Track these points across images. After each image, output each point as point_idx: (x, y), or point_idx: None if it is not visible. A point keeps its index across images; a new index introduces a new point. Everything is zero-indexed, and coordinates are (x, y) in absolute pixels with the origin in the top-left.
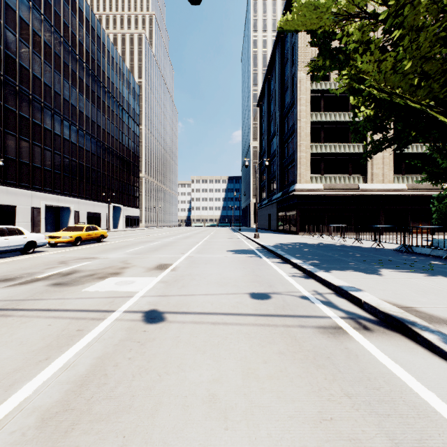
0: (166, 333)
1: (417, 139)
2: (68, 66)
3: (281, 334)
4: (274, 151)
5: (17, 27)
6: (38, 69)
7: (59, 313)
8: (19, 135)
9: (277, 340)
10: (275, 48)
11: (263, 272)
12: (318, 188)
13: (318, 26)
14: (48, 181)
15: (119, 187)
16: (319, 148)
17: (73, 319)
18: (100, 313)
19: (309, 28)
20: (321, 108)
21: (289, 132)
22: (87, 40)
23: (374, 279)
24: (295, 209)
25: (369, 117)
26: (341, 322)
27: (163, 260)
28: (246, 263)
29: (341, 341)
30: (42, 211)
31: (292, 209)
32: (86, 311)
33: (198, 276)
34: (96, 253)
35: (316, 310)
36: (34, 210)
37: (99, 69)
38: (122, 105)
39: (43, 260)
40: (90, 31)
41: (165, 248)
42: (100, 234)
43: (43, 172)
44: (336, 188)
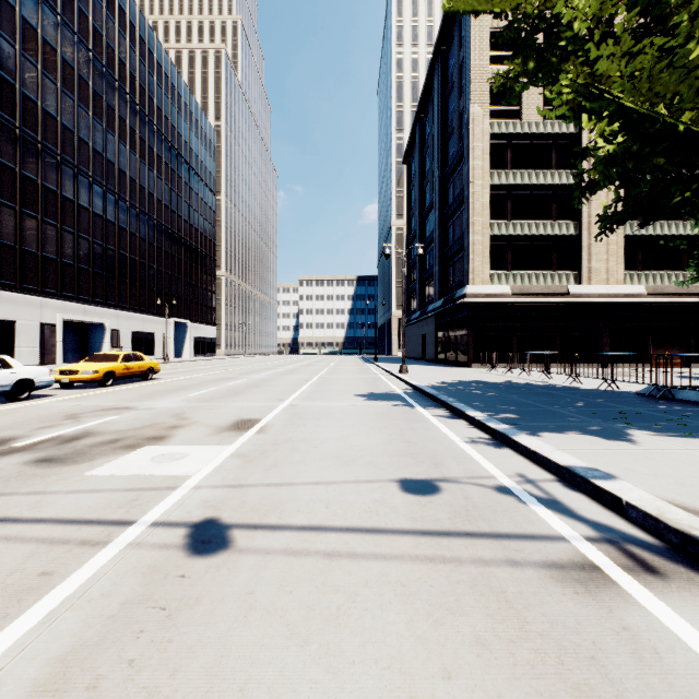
0: (227, 582)
1: (698, 197)
2: (100, 98)
3: (472, 586)
4: (431, 233)
5: (17, 33)
6: (51, 102)
7: (21, 527)
8: (21, 208)
9: (467, 603)
10: (432, 69)
11: (420, 436)
12: (503, 292)
13: (514, 7)
14: (68, 282)
15: (184, 292)
16: (504, 228)
17: (43, 544)
18: (103, 529)
19: (497, 11)
20: (507, 163)
21: (455, 202)
22: (132, 57)
23: (626, 450)
24: (464, 327)
25: (613, 156)
26: (593, 551)
27: (246, 412)
28: (389, 418)
29: (608, 605)
30: (58, 330)
31: (460, 327)
32: (76, 522)
33: (303, 444)
34: (135, 400)
35: (534, 520)
36: (45, 328)
37: (152, 104)
38: (189, 161)
39: (40, 413)
40: (137, 42)
41: (253, 391)
42: (148, 367)
43: (60, 267)
44: (531, 292)
